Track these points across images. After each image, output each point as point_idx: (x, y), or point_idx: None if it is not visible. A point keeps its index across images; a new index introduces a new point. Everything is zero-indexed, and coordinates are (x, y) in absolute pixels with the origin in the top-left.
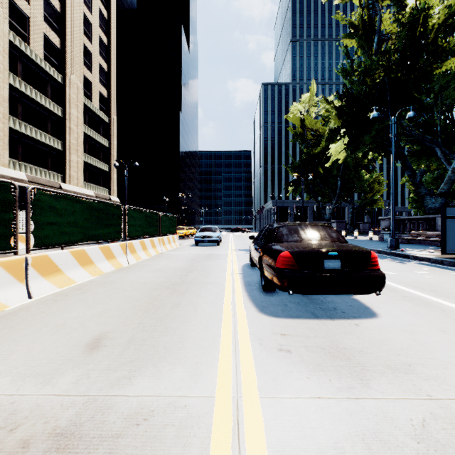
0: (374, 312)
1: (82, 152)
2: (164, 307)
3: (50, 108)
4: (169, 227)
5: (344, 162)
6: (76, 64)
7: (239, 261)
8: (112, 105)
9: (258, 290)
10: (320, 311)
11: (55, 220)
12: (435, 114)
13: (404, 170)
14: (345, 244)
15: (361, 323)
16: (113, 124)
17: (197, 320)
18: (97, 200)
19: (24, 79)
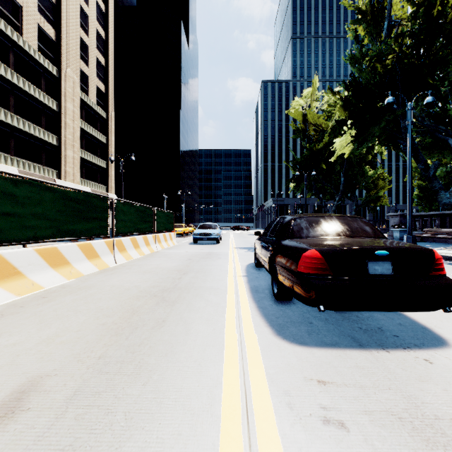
0: (439, 336)
1: (79, 148)
2: (144, 326)
3: (44, 101)
4: (165, 224)
5: (347, 158)
6: (72, 57)
7: (242, 260)
8: (110, 100)
9: (269, 299)
10: (361, 333)
11: (12, 210)
12: (450, 104)
13: (416, 163)
14: (389, 240)
15: (432, 357)
16: (111, 119)
17: (188, 350)
18: (74, 189)
19: (17, 70)
